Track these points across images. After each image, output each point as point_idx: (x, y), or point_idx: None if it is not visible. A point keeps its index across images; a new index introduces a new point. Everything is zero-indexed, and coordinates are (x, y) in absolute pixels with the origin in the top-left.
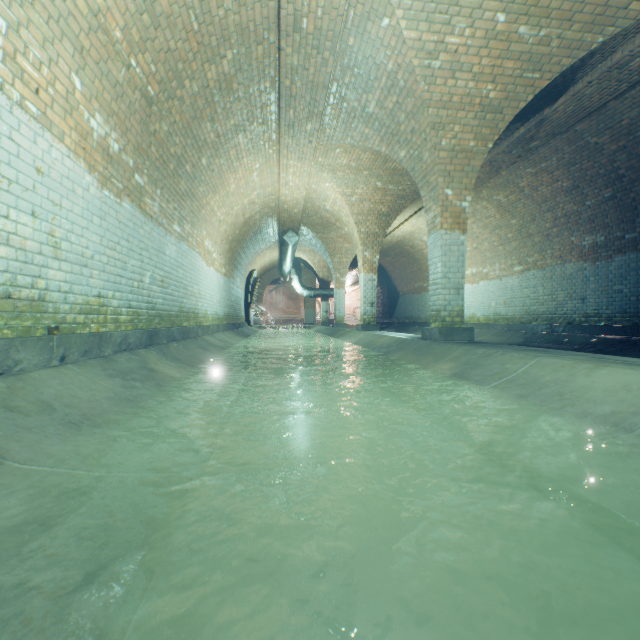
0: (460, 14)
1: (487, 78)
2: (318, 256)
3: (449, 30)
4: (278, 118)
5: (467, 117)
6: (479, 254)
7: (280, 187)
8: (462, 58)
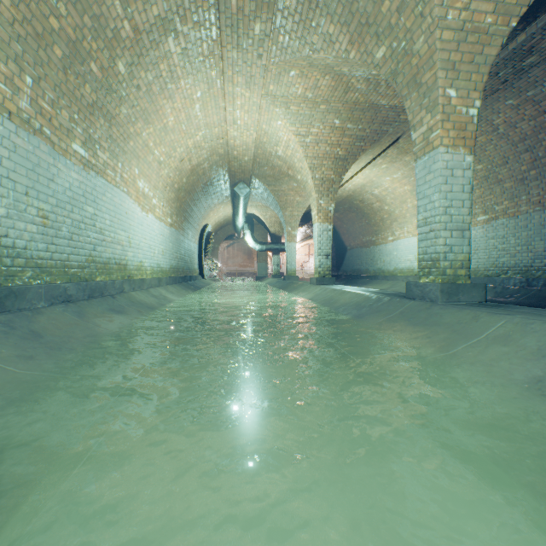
0: None
1: None
2: (270, 212)
3: None
4: (218, 15)
5: None
6: None
7: (227, 127)
8: None
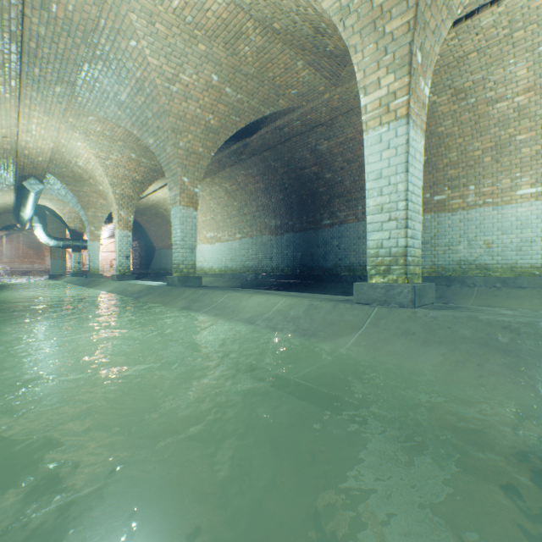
0: (189, 64)
1: (209, 110)
2: (69, 207)
3: (182, 70)
4: (19, 69)
5: (197, 131)
6: (216, 223)
7: (20, 132)
8: (192, 92)
